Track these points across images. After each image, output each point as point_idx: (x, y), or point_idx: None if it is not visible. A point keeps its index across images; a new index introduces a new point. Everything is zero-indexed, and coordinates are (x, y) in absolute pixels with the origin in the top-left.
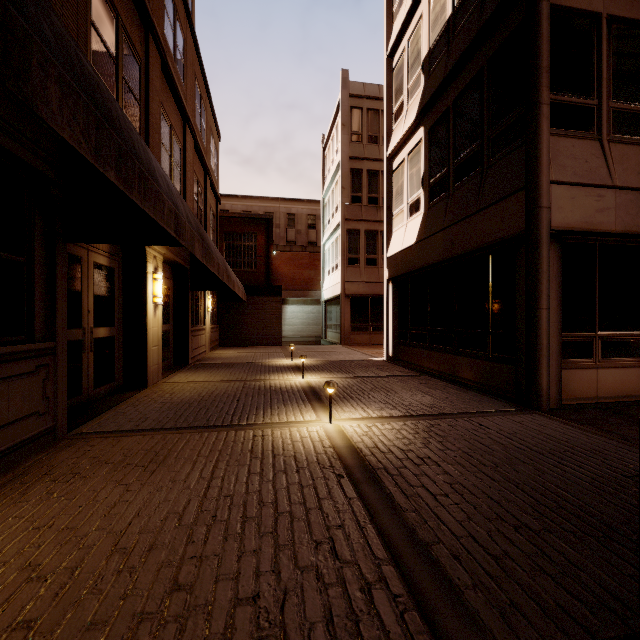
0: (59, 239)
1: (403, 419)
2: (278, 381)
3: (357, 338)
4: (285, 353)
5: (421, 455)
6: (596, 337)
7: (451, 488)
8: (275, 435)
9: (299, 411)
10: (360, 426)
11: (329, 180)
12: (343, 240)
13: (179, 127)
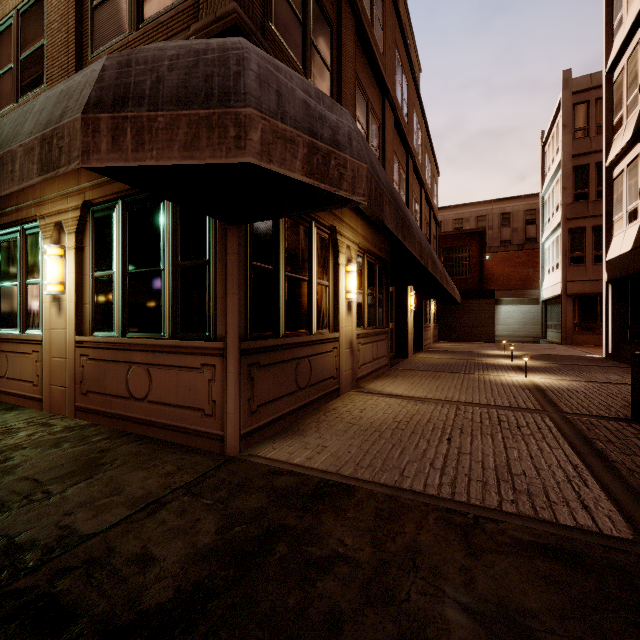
0: (389, 285)
1: (580, 381)
2: (491, 361)
3: (582, 338)
4: (498, 347)
5: (577, 390)
6: None
7: (583, 397)
8: (490, 377)
9: (506, 373)
10: (545, 380)
11: (548, 179)
12: (563, 240)
13: (418, 192)
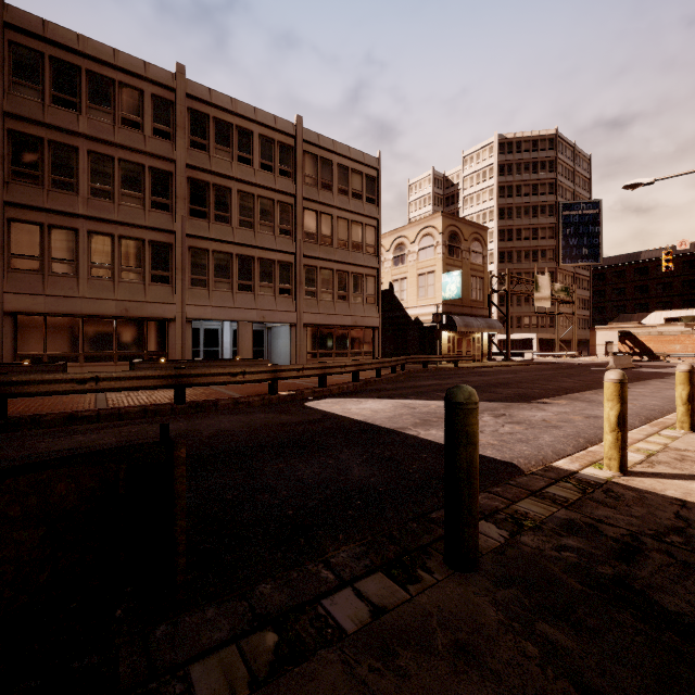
0: None
1: None
2: None
3: None
4: None
5: None
6: (45, 355)
7: None
8: None
9: None
10: None
11: None
12: None
13: None
